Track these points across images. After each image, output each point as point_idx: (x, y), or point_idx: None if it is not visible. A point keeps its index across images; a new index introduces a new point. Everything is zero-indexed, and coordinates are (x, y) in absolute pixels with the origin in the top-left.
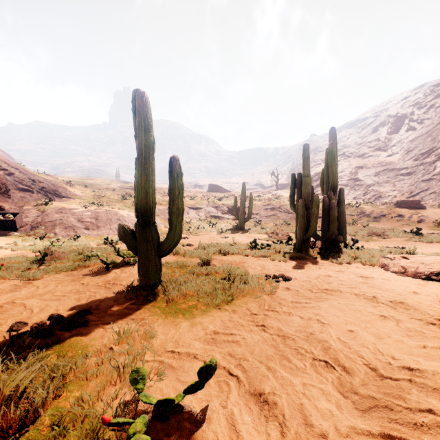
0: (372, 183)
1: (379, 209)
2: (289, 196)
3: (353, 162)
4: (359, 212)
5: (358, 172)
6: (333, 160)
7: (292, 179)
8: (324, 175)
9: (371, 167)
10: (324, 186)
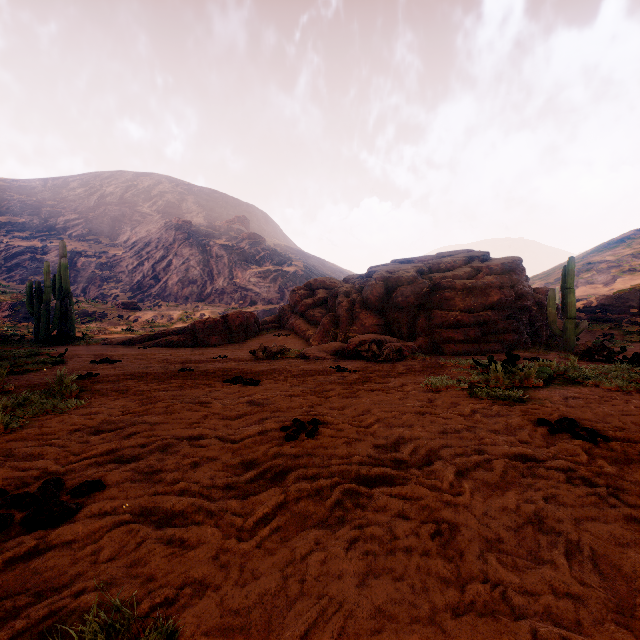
0: (95, 277)
1: (102, 309)
2: (27, 300)
3: (68, 243)
4: (81, 312)
5: (76, 260)
6: (66, 273)
7: (30, 285)
8: (58, 282)
9: (93, 256)
10: (58, 292)
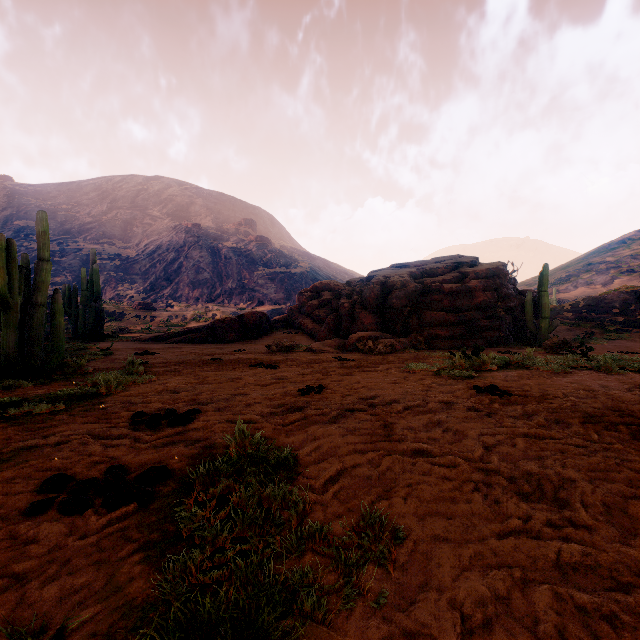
0: (110, 279)
1: (121, 309)
2: (66, 301)
3: (83, 246)
4: None
5: None
6: (98, 277)
7: (69, 289)
8: (90, 286)
9: (108, 258)
10: (90, 294)
